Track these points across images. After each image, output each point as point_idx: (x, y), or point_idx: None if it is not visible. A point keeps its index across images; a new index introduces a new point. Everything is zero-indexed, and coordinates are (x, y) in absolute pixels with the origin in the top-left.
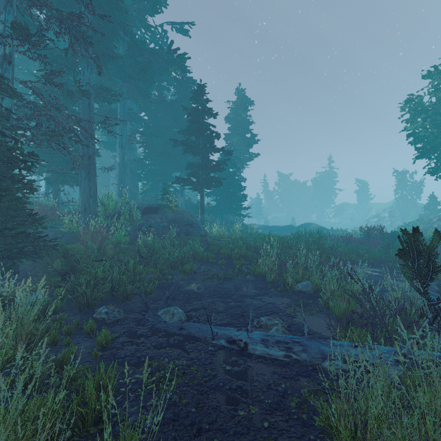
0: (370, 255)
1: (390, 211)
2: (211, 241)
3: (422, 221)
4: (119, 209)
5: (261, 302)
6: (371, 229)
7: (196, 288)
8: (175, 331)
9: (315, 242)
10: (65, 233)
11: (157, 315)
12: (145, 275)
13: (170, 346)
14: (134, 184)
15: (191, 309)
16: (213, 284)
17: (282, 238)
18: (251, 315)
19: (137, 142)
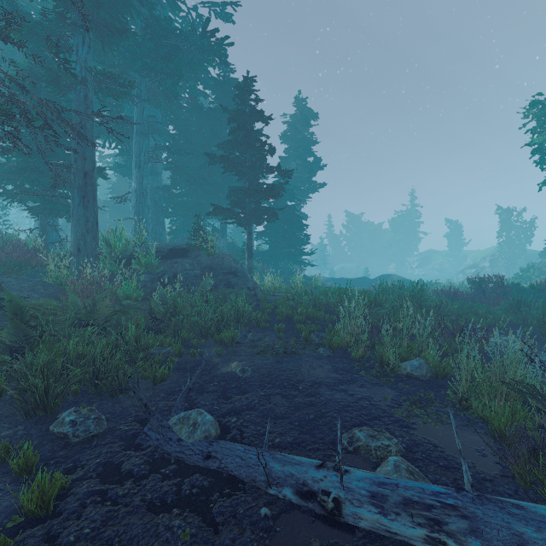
0: (496, 316)
1: (491, 260)
2: (262, 296)
3: (542, 271)
4: (132, 251)
5: (348, 395)
6: (485, 281)
7: (238, 370)
8: (196, 461)
9: (413, 298)
10: (50, 285)
11: (166, 426)
12: (158, 348)
13: (181, 502)
14: (159, 220)
15: (230, 411)
16: (266, 364)
17: (362, 293)
18: (339, 432)
19: (160, 160)
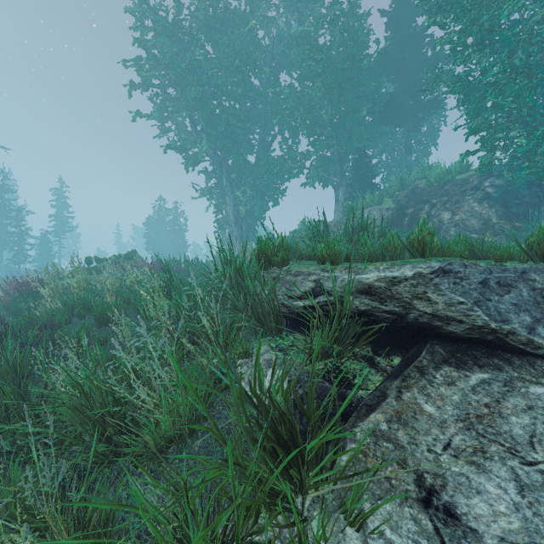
0: None
1: None
2: None
3: None
4: None
5: None
6: None
7: None
8: None
9: None
10: None
11: None
12: None
13: None
14: None
15: None
16: None
17: None
18: None
19: None
